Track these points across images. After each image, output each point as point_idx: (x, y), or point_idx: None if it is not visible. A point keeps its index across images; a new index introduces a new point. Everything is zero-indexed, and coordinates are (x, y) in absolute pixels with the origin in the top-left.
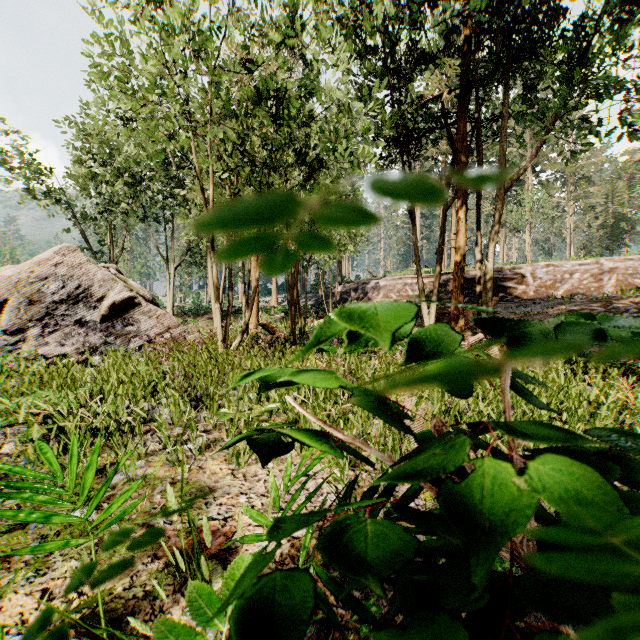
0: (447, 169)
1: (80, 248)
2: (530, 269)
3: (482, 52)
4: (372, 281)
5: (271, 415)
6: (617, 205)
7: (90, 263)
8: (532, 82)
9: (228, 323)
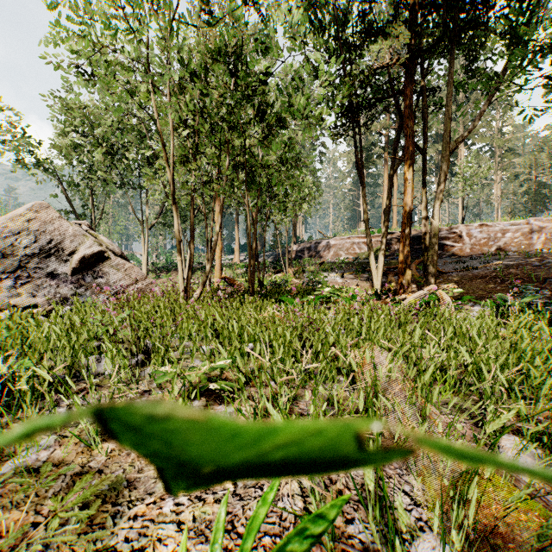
0: (389, 142)
1: (65, 211)
2: (466, 229)
3: (428, 24)
4: (323, 240)
5: (222, 372)
6: (540, 174)
7: (62, 219)
8: (475, 51)
9: (190, 275)
